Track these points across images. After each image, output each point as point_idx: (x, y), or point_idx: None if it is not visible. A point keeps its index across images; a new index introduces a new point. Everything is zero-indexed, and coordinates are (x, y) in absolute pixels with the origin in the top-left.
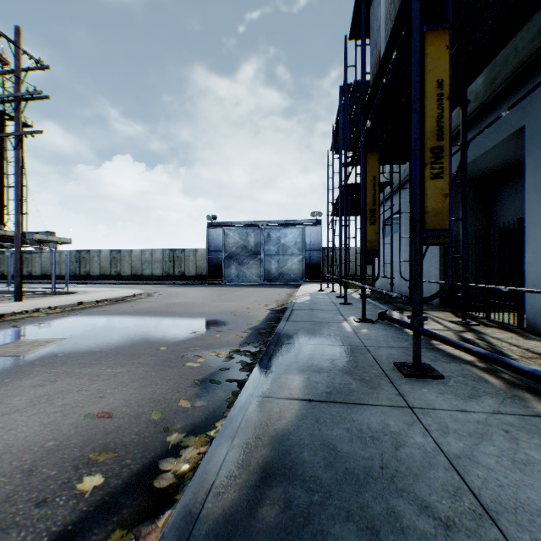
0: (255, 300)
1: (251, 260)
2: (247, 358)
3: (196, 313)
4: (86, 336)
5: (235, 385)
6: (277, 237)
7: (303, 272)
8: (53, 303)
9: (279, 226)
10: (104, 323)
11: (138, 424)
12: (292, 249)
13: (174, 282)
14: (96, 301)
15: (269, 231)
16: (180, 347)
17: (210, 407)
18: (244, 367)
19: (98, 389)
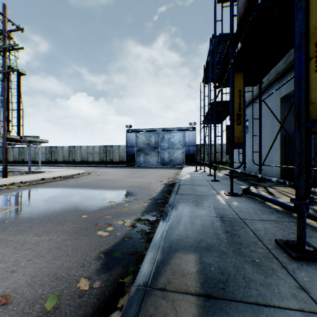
0: (154, 177)
1: (152, 152)
2: (146, 227)
3: (115, 186)
4: (34, 204)
5: (134, 257)
6: (168, 138)
7: (184, 159)
8: (25, 179)
9: (169, 131)
10: (52, 193)
11: (28, 316)
12: (177, 145)
13: (106, 165)
14: (53, 177)
15: (163, 134)
16: (97, 214)
17: (106, 289)
18: (143, 236)
19: (15, 260)
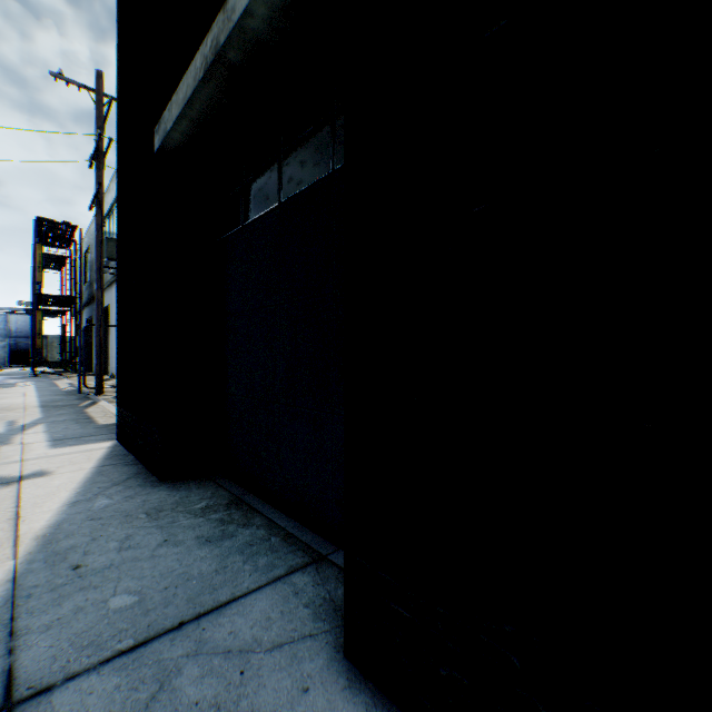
0: None
1: None
2: None
3: None
4: None
5: None
6: None
7: (8, 358)
8: None
9: None
10: None
11: None
12: None
13: None
14: None
15: None
16: None
17: None
18: None
19: None
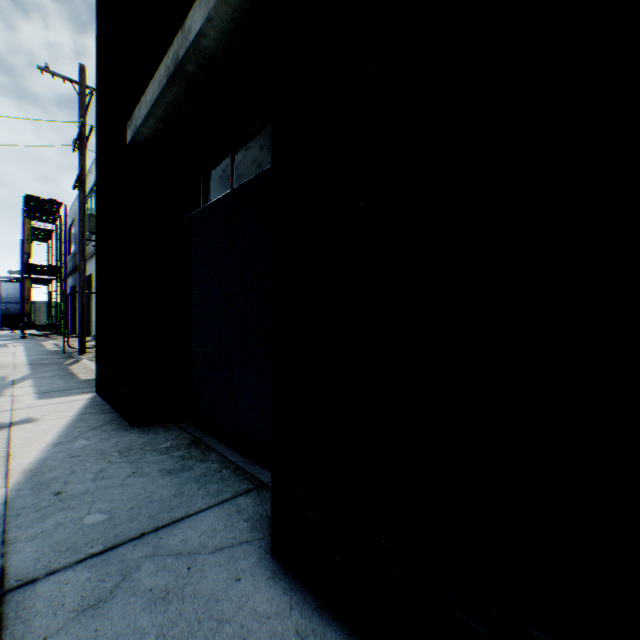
0: None
1: None
2: None
3: None
4: None
5: None
6: None
7: None
8: None
9: None
10: None
11: None
12: None
13: None
14: None
15: None
16: None
17: None
18: None
19: None
